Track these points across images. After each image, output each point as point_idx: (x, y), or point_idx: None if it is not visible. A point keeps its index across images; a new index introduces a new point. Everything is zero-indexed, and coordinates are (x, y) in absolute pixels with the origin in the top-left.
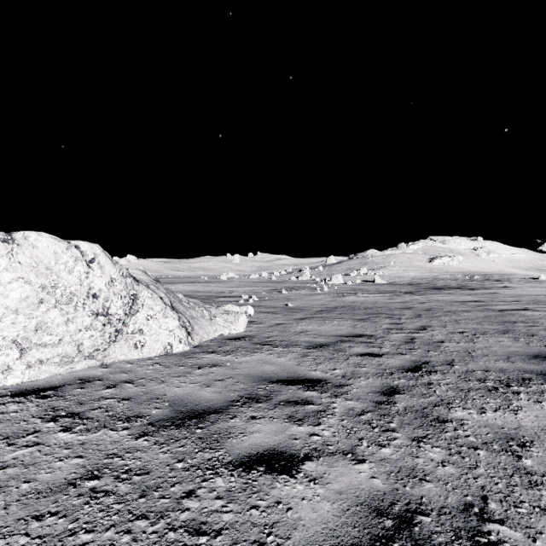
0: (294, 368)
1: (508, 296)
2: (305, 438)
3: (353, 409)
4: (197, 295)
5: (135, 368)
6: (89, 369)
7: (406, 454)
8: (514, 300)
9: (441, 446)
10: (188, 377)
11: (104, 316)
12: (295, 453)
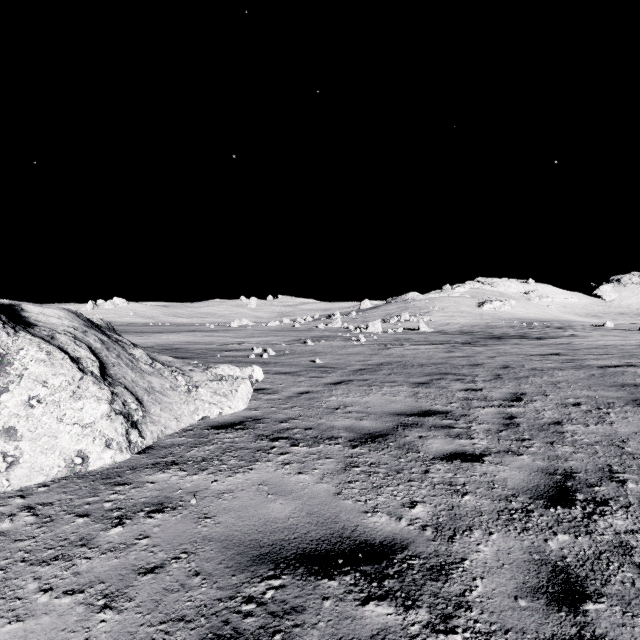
0: (332, 507)
1: (589, 347)
2: None
3: None
4: (193, 348)
5: None
6: None
7: None
8: (603, 353)
9: None
10: (73, 562)
11: None
12: None
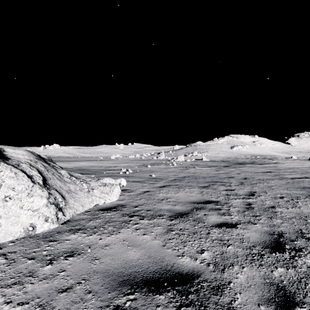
0: (161, 253)
1: (285, 168)
2: None
3: None
4: (92, 169)
5: None
6: None
7: None
8: (292, 171)
9: None
10: (24, 286)
11: None
12: None
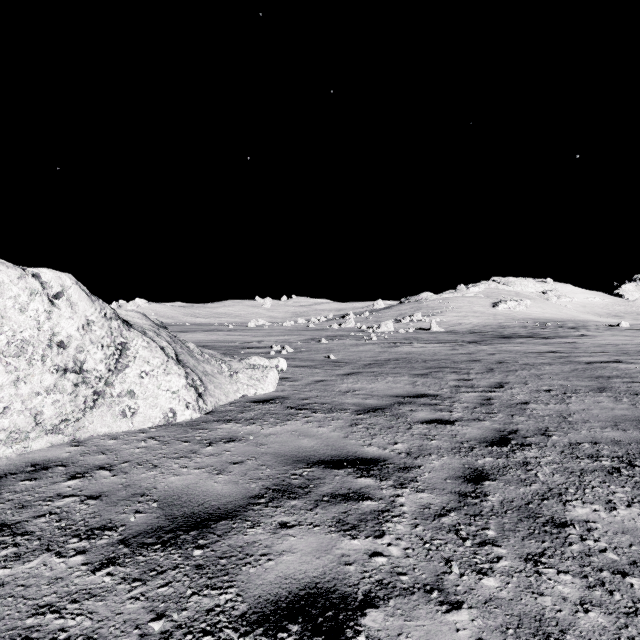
0: (341, 443)
1: (590, 346)
2: (364, 562)
3: (429, 505)
4: (218, 346)
5: (119, 445)
6: (51, 449)
7: (522, 588)
8: (600, 351)
9: (571, 571)
10: (192, 458)
11: (76, 374)
12: (349, 592)
